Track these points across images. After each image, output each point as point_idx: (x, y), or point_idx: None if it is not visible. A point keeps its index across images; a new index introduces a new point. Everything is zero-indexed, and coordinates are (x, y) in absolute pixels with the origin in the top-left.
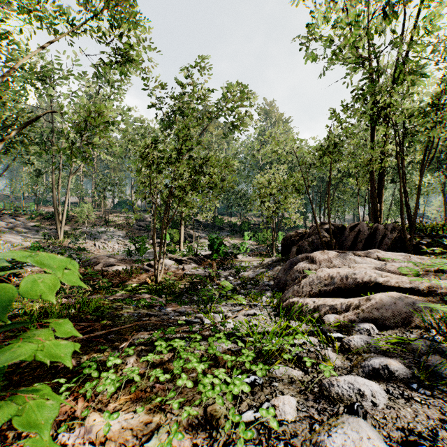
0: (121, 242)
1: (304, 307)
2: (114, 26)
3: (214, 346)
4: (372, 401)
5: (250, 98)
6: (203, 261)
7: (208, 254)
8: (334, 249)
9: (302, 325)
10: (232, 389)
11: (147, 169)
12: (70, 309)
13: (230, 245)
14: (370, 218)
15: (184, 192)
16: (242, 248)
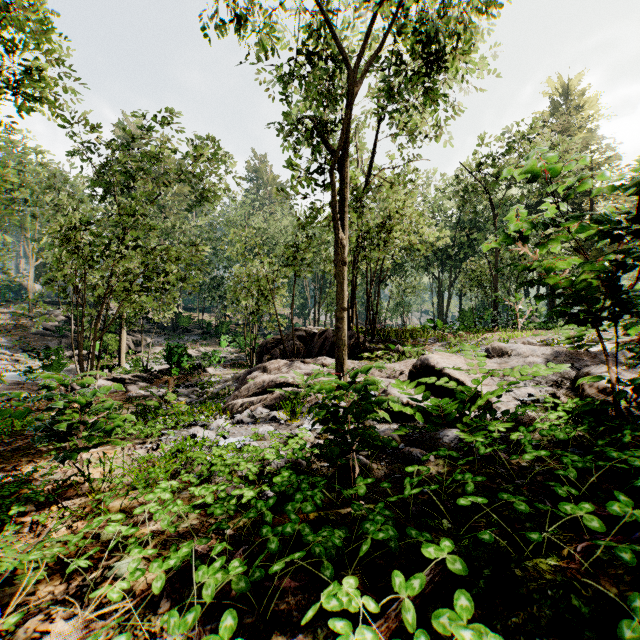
0: (6, 356)
1: (235, 406)
2: (12, 50)
3: (151, 422)
4: (223, 427)
5: (226, 162)
6: (157, 379)
7: (165, 369)
8: (302, 357)
9: (227, 416)
10: (156, 427)
11: (70, 257)
12: (6, 429)
13: (200, 354)
14: (368, 318)
15: (127, 293)
16: (214, 358)
